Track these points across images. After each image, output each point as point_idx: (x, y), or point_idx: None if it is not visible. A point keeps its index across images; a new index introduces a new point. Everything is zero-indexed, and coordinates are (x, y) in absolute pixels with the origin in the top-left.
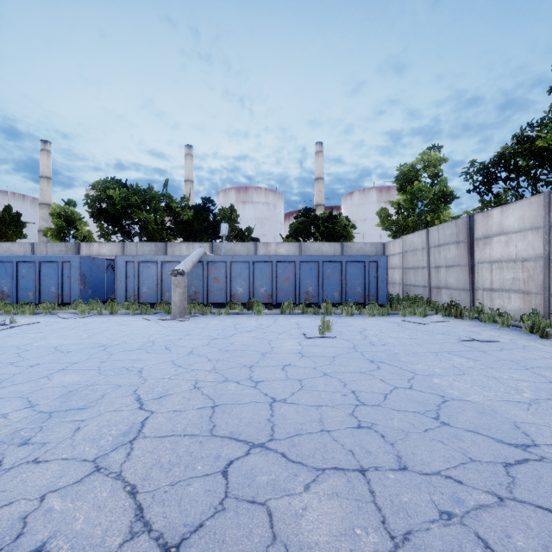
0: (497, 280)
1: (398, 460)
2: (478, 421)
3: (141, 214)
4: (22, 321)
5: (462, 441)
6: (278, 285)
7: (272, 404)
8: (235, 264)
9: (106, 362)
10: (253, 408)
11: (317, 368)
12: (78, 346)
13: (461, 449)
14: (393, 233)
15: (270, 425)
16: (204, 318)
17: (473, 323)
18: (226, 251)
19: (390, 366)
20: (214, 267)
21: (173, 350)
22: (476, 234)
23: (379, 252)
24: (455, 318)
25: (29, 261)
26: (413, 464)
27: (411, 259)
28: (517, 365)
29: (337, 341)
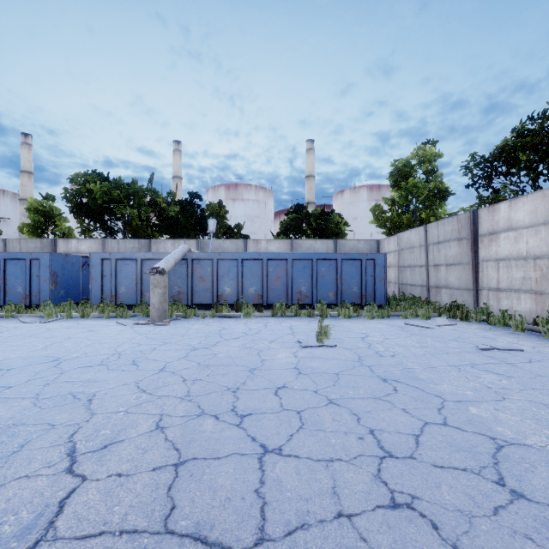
0: (504, 279)
1: None
2: None
3: (124, 209)
4: None
5: None
6: (268, 284)
7: (263, 459)
8: (223, 262)
9: (50, 386)
10: (234, 467)
11: (320, 392)
12: (24, 361)
13: None
14: (388, 230)
15: (259, 505)
16: (187, 322)
17: (482, 327)
18: (214, 248)
19: (409, 387)
20: (199, 265)
21: (142, 366)
22: (480, 230)
23: (373, 250)
24: (461, 321)
25: None
26: None
27: (408, 257)
28: None
29: (338, 350)
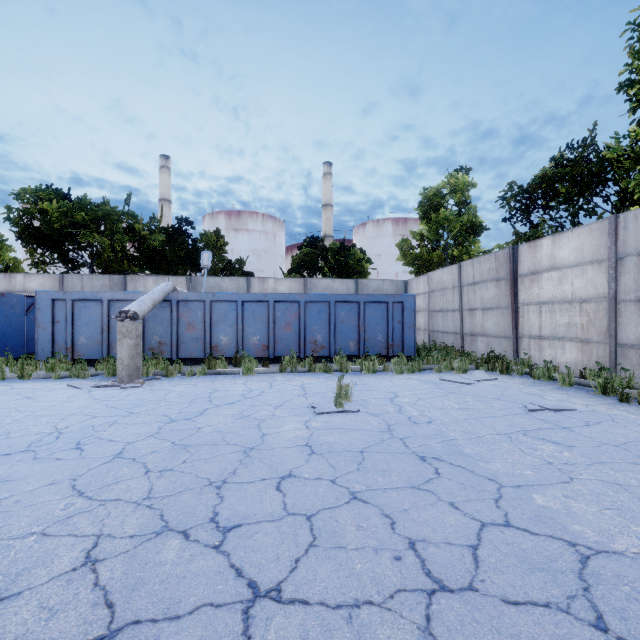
0: (547, 326)
1: None
2: None
3: (91, 236)
4: None
5: None
6: (276, 332)
7: (250, 614)
8: (218, 304)
9: None
10: (201, 635)
11: (339, 482)
12: None
13: None
14: (416, 269)
15: None
16: (168, 382)
17: (525, 381)
18: (209, 288)
19: (454, 467)
20: (187, 309)
21: (88, 451)
22: (521, 269)
23: (400, 291)
24: (501, 374)
25: None
26: None
27: (439, 300)
28: (631, 454)
29: (362, 417)
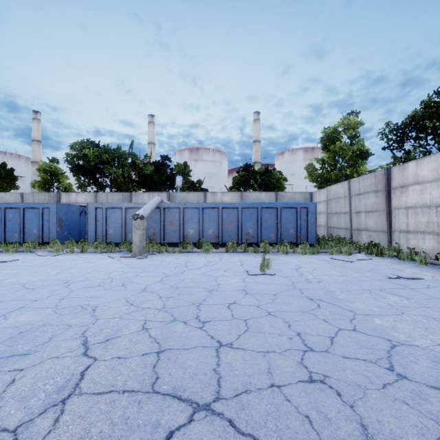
0: (412, 223)
1: (363, 432)
2: (436, 373)
3: (111, 169)
4: (5, 258)
5: (429, 402)
6: (223, 227)
7: (219, 350)
8: (187, 210)
9: (64, 300)
10: (198, 354)
11: (261, 307)
12: (44, 282)
13: (432, 415)
14: (319, 184)
15: (216, 378)
16: (160, 256)
17: (393, 261)
18: (180, 199)
19: (329, 304)
20: (169, 213)
21: (129, 287)
22: (393, 184)
23: (307, 200)
24: (376, 256)
25: (15, 207)
26: (383, 439)
27: (335, 205)
28: None
29: (277, 278)
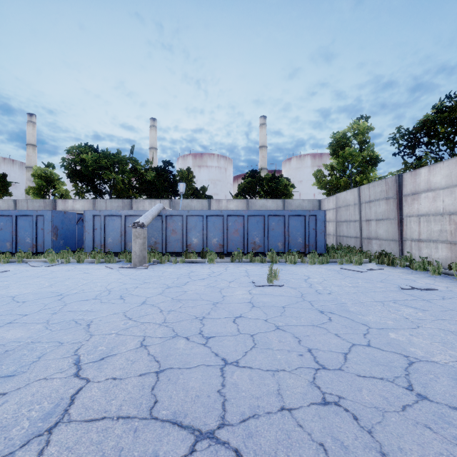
0: (424, 232)
1: None
2: None
3: (110, 175)
4: None
5: (453, 426)
6: (228, 236)
7: (224, 369)
8: (191, 217)
9: (57, 314)
10: (202, 374)
11: (269, 321)
12: (35, 295)
13: None
14: (327, 191)
15: (221, 401)
16: (162, 266)
17: (405, 271)
18: (183, 207)
19: (341, 317)
20: (172, 220)
21: (127, 300)
22: (405, 190)
23: (316, 207)
24: (388, 266)
25: (7, 215)
26: None
27: (344, 213)
28: None
29: (285, 289)
